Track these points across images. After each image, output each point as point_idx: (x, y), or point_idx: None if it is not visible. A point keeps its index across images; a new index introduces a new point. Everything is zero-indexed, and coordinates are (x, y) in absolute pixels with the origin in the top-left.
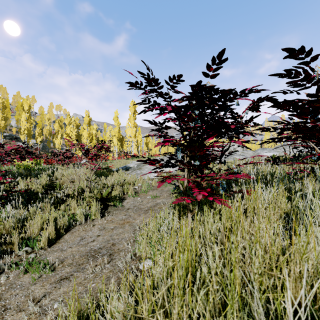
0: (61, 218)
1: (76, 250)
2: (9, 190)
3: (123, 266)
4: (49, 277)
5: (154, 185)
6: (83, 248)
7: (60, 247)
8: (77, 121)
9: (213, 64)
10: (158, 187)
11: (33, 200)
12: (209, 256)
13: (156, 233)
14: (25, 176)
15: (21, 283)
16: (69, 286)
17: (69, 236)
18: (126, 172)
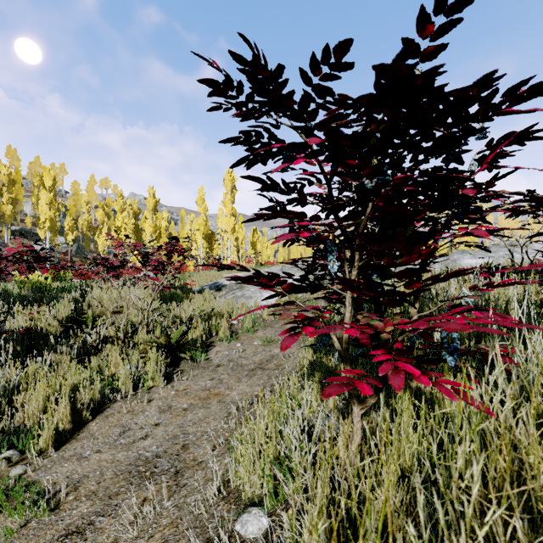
0: (87, 386)
1: (108, 459)
2: None
3: (199, 514)
4: (43, 526)
5: (266, 318)
6: (124, 453)
7: (77, 451)
8: (135, 205)
9: (438, 11)
10: (284, 349)
11: (40, 348)
12: None
13: (275, 440)
14: (32, 302)
15: None
16: None
17: (100, 424)
18: (216, 294)
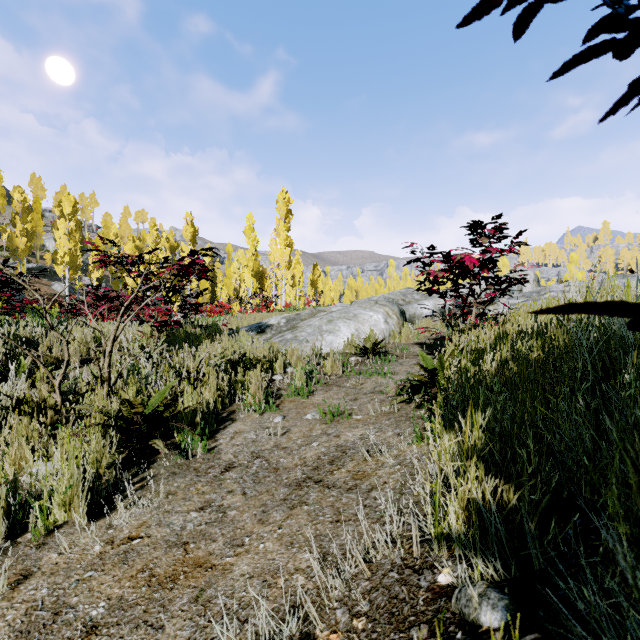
0: None
1: None
2: None
3: None
4: None
5: (330, 371)
6: None
7: None
8: (172, 238)
9: None
10: None
11: None
12: None
13: None
14: None
15: None
16: None
17: None
18: (257, 338)
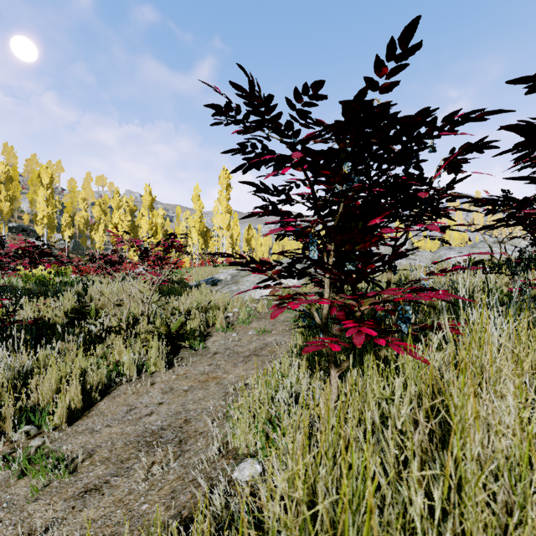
0: (95, 370)
1: (118, 432)
2: (3, 320)
3: (202, 469)
4: (65, 485)
5: (261, 310)
6: (132, 427)
7: (89, 426)
8: (132, 202)
9: (389, 59)
10: (273, 318)
11: (48, 337)
12: (414, 508)
13: (267, 405)
14: (36, 295)
15: (11, 497)
16: (100, 506)
17: (108, 403)
18: (212, 289)
